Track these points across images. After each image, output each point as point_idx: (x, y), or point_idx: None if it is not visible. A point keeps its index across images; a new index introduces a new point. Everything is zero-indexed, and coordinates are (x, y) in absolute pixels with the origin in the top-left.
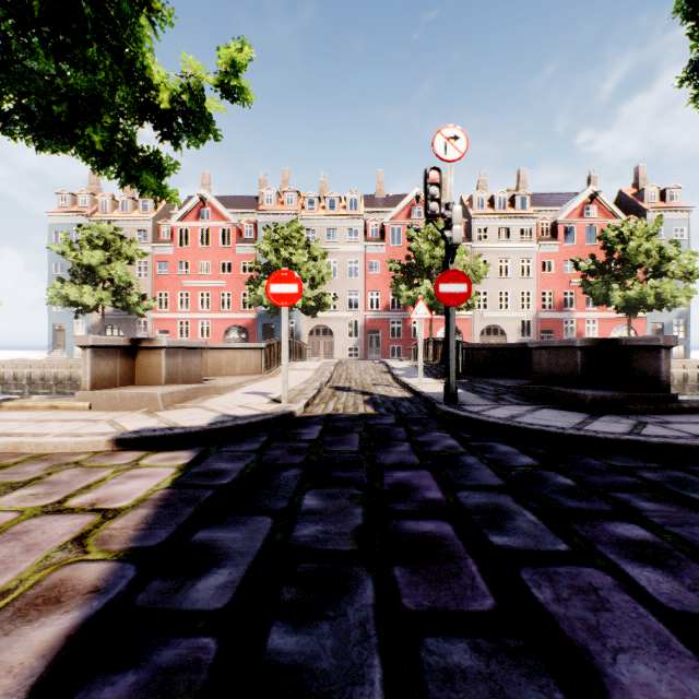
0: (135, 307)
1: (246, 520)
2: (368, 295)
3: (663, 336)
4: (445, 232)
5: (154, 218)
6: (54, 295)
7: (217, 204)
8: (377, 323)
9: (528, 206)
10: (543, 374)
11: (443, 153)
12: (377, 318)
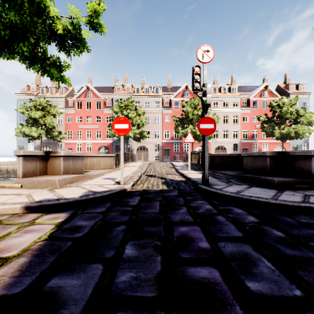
0: (56, 137)
1: (86, 267)
2: (164, 132)
3: (313, 150)
4: (202, 97)
5: (65, 97)
6: (18, 131)
7: (95, 90)
8: (168, 145)
9: (236, 92)
10: (249, 169)
11: (202, 58)
12: (168, 142)
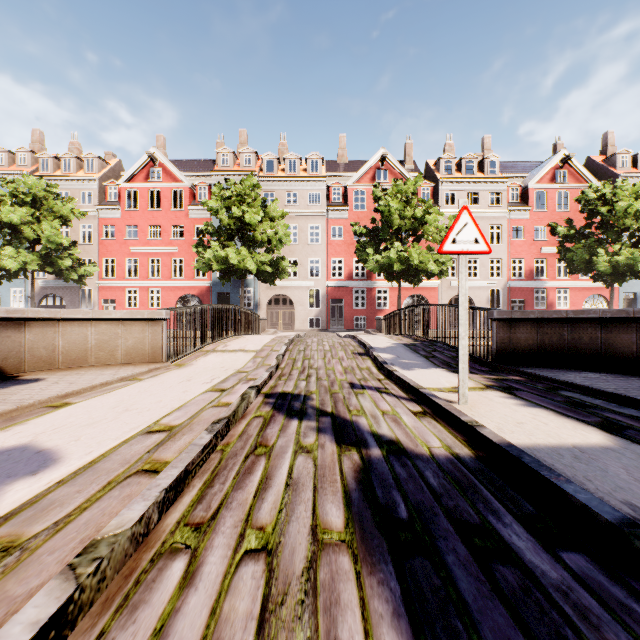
0: (70, 272)
1: None
2: (330, 262)
3: None
4: None
5: (100, 179)
6: None
7: (168, 164)
8: (340, 292)
9: (497, 171)
10: None
11: None
12: (340, 287)
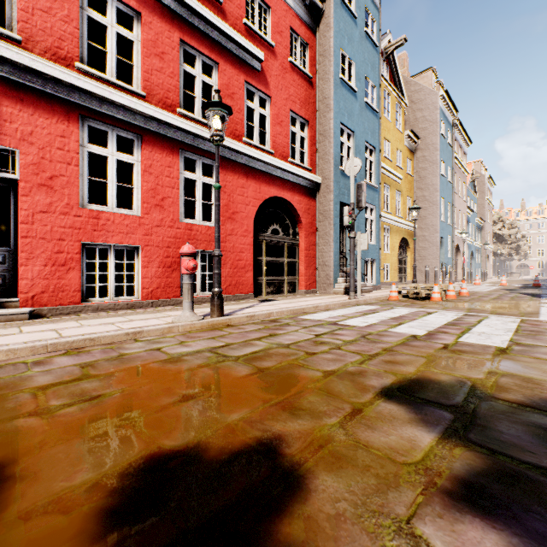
0: None
1: None
2: None
3: None
4: None
5: None
6: None
7: None
8: None
9: None
10: None
11: None
12: None
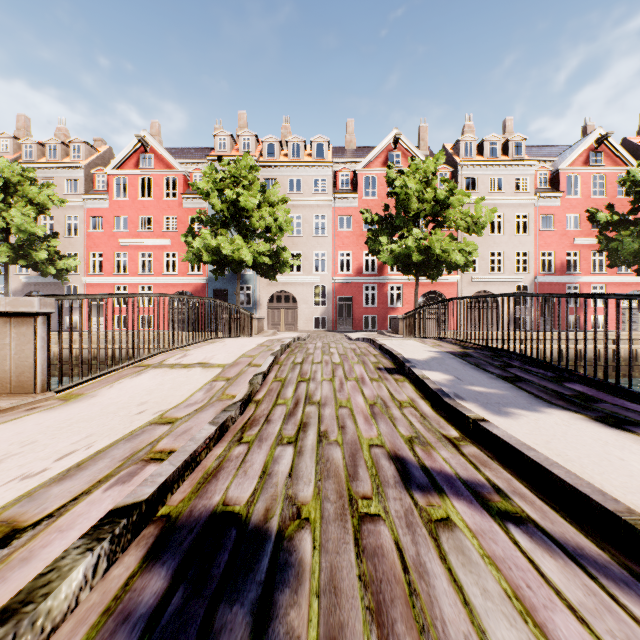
0: (46, 266)
1: None
2: (338, 256)
3: None
4: None
5: (87, 166)
6: None
7: (160, 149)
8: (348, 289)
9: (523, 153)
10: None
11: None
12: (348, 283)
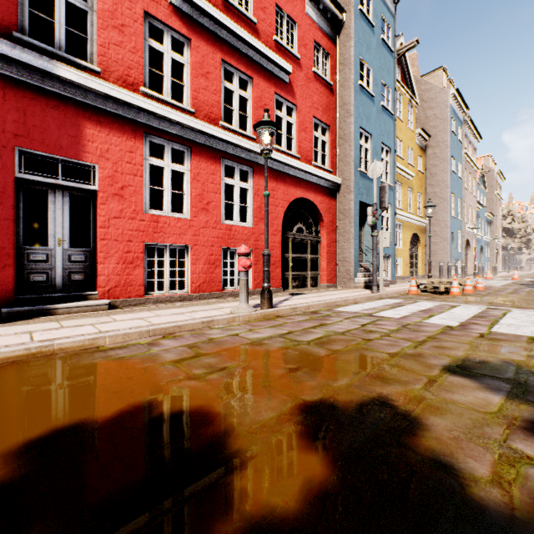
0: None
1: None
2: None
3: None
4: None
5: None
6: None
7: None
8: None
9: None
10: None
11: None
12: None
